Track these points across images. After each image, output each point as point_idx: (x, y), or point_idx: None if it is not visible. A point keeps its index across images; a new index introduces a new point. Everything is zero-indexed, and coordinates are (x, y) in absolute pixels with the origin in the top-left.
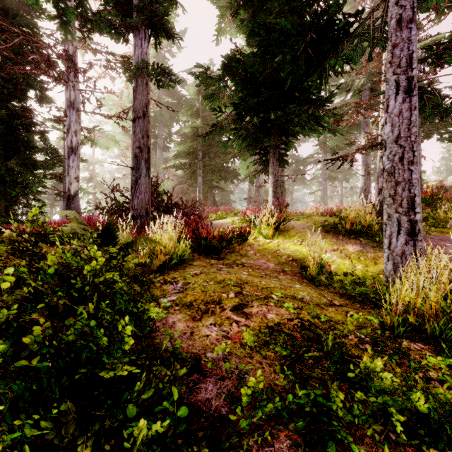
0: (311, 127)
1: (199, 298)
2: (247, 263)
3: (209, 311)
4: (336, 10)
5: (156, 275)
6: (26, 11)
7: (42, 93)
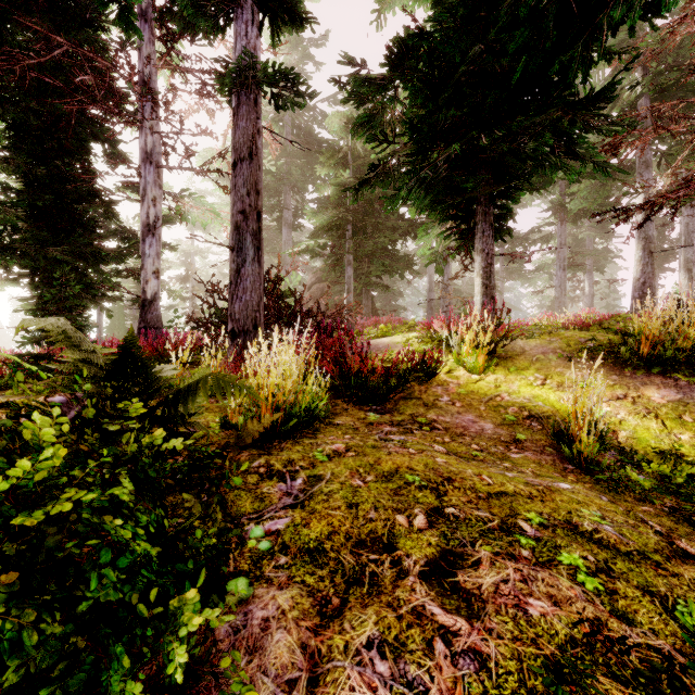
0: (555, 163)
1: (340, 528)
2: (439, 421)
3: (364, 578)
4: None
5: (255, 452)
6: (87, 23)
7: (111, 147)
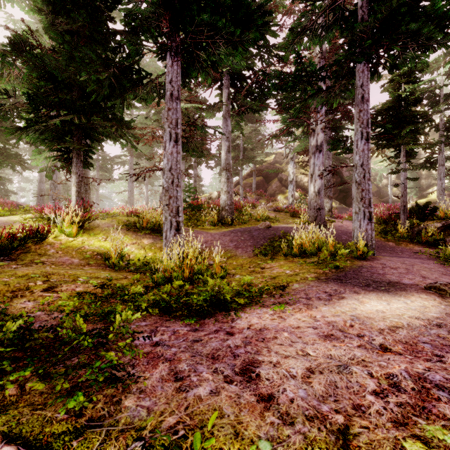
0: (115, 138)
1: (3, 289)
2: (48, 260)
3: (18, 296)
4: (134, 62)
5: None
6: None
7: None
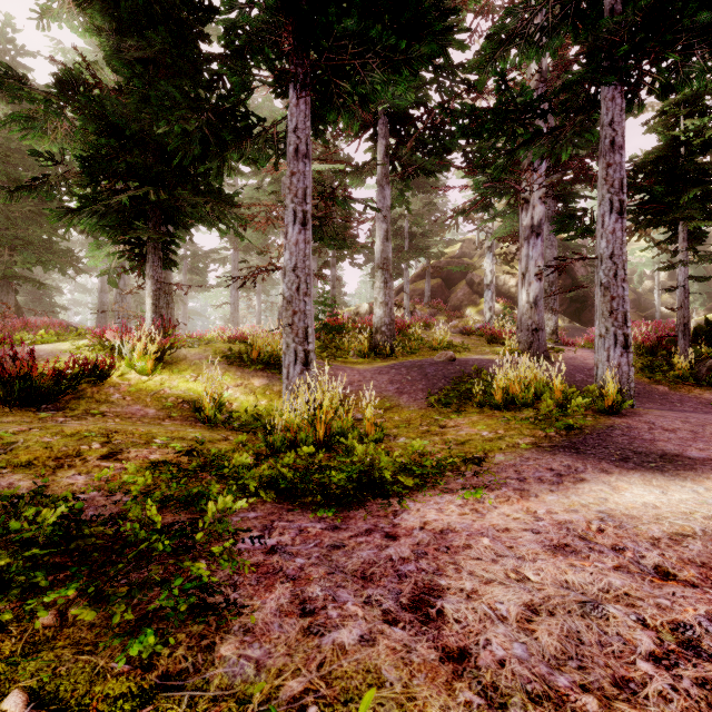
0: (211, 221)
1: (42, 455)
2: (111, 410)
3: (65, 466)
4: (238, 101)
5: None
6: None
7: None
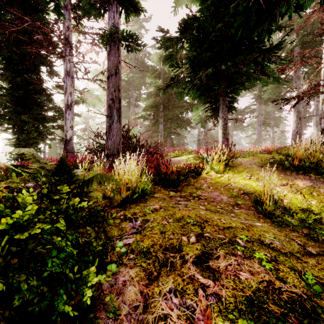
0: (256, 77)
1: (157, 242)
2: (202, 195)
3: (168, 264)
4: None
5: (118, 209)
6: (39, 10)
7: (50, 68)
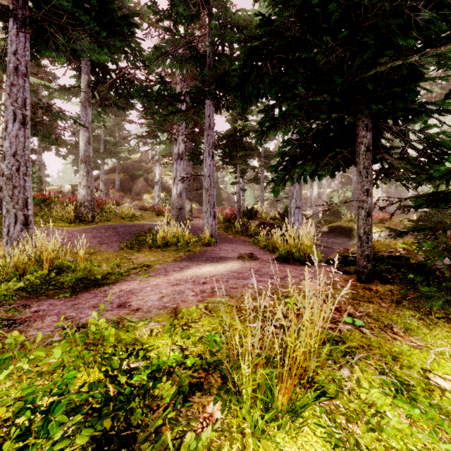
0: None
1: None
2: None
3: None
4: None
5: None
6: None
7: None
